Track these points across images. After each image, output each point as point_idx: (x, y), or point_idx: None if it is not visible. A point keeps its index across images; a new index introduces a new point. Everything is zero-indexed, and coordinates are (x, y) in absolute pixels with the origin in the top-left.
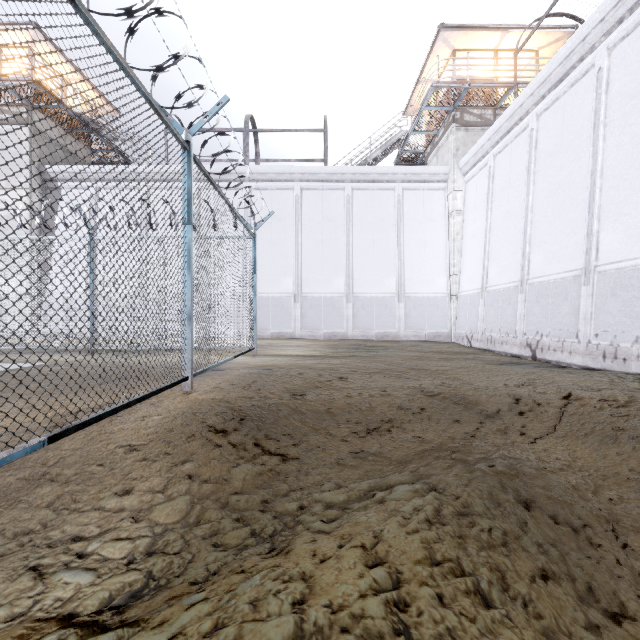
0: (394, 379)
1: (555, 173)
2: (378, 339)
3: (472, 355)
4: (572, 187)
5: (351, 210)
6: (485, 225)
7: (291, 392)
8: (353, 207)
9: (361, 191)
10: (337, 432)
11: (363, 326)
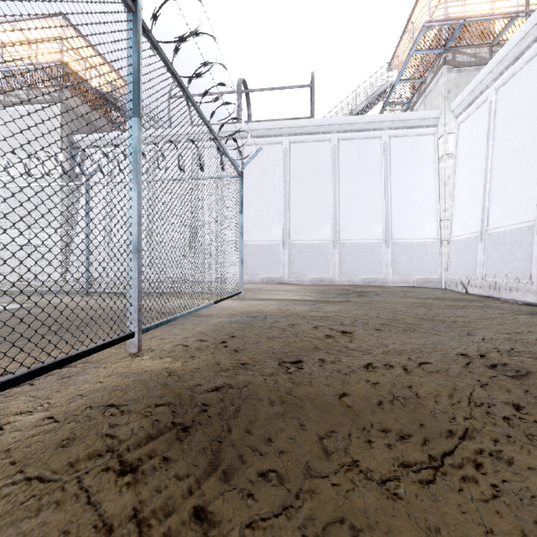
0: (409, 333)
1: None
2: (365, 284)
3: (478, 302)
4: None
5: (337, 160)
6: (485, 164)
7: (279, 356)
8: (339, 157)
9: (347, 141)
10: (370, 464)
11: (349, 272)
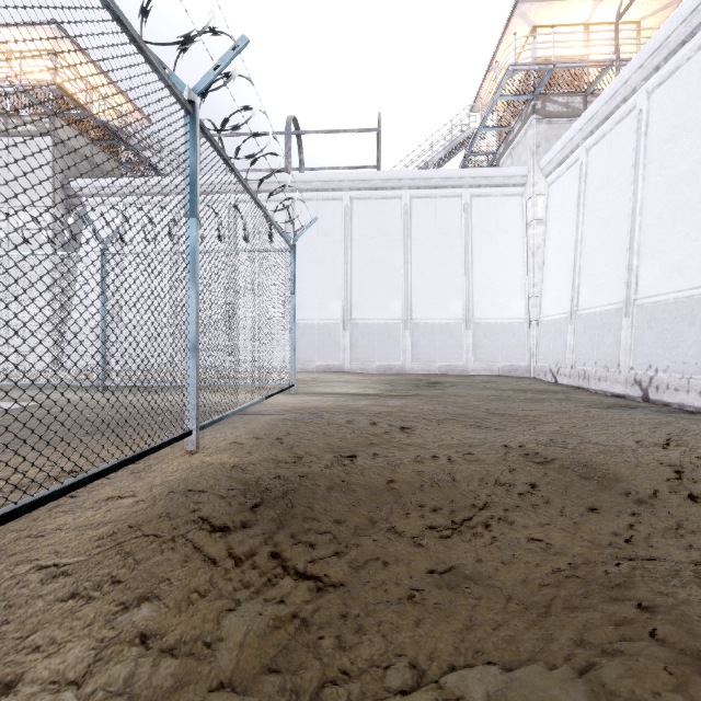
0: (473, 429)
1: (675, 163)
2: (442, 373)
3: (563, 394)
4: (700, 179)
5: (409, 222)
6: (575, 235)
7: (336, 451)
8: (412, 218)
9: (421, 199)
10: (405, 527)
11: (424, 358)
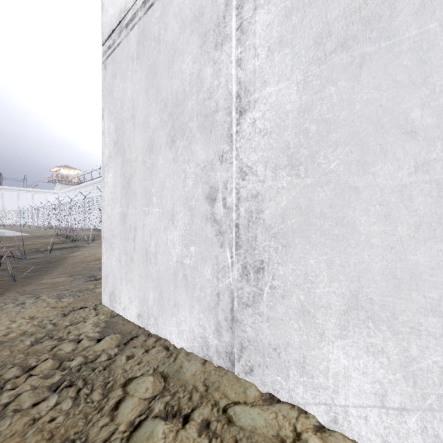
0: None
1: None
2: None
3: None
4: None
5: (34, 198)
6: None
7: None
8: (34, 197)
9: (36, 194)
10: None
11: None
